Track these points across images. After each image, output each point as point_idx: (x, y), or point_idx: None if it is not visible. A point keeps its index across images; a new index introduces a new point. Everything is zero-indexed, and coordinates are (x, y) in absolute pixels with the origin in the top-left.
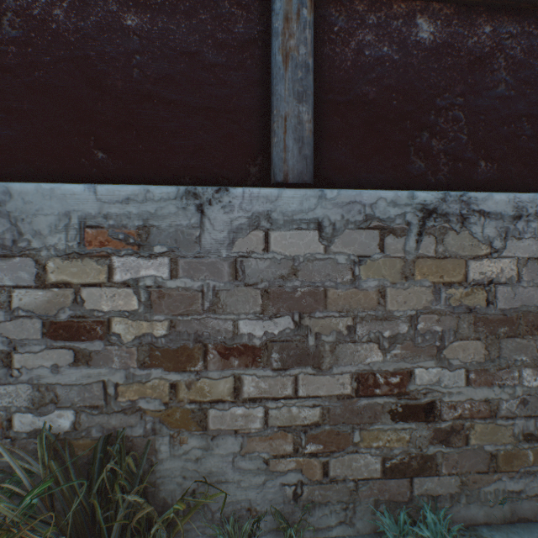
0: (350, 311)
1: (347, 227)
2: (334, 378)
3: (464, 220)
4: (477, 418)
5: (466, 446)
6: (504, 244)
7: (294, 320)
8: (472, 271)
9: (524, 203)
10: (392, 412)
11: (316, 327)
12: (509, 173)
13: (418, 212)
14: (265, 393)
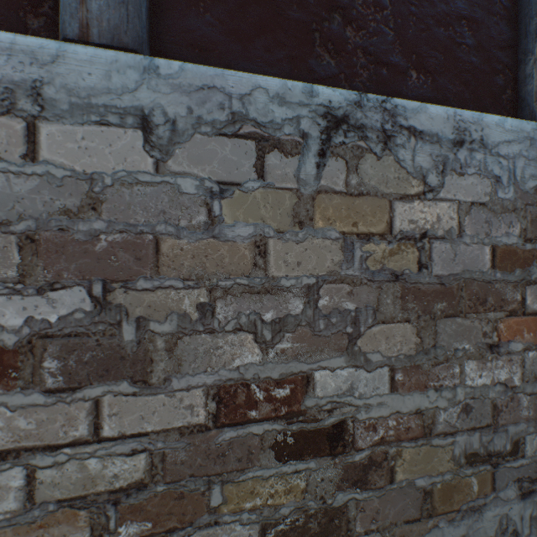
0: (205, 278)
1: (199, 130)
2: (175, 398)
3: (388, 139)
4: (407, 439)
5: (390, 485)
6: (442, 180)
7: (93, 295)
8: (400, 217)
9: (467, 123)
10: (279, 446)
11: (139, 307)
12: (447, 93)
13: (320, 118)
14: (28, 440)
